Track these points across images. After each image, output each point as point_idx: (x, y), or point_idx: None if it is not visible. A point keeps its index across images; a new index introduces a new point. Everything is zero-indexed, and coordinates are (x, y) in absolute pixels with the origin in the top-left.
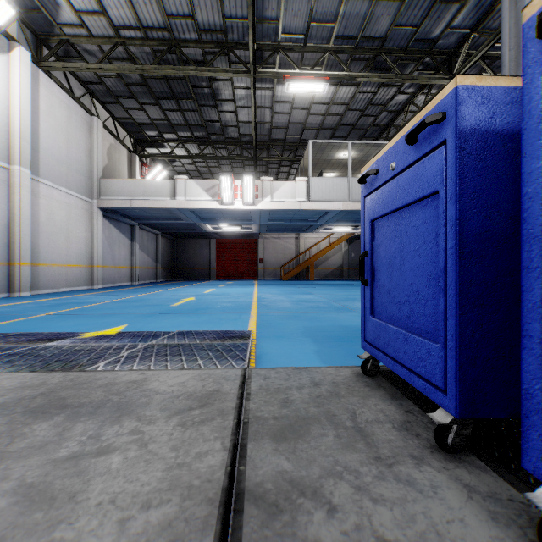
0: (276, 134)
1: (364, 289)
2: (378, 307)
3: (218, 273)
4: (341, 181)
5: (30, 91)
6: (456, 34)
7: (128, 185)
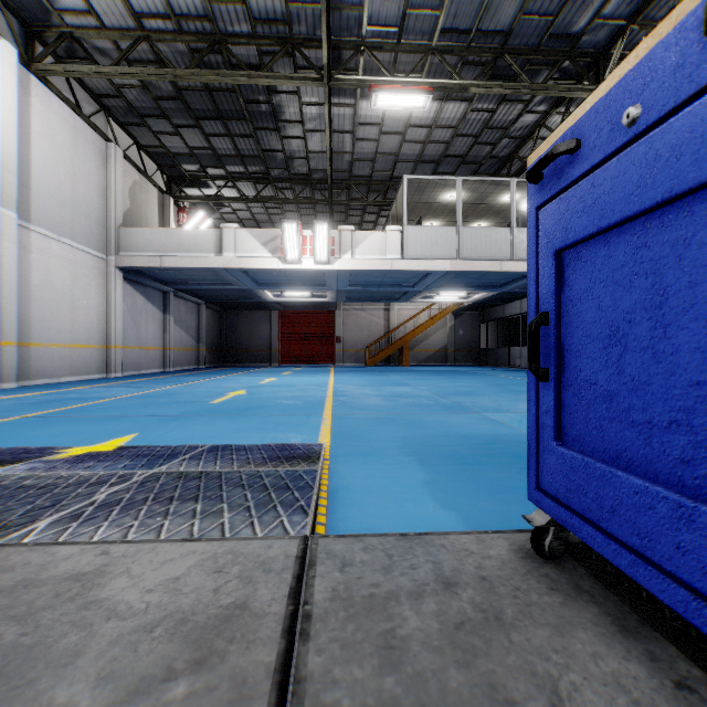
0: (359, 169)
1: (536, 387)
2: (574, 427)
3: (282, 356)
4: (448, 232)
5: (18, 104)
6: (606, 27)
7: (157, 237)
